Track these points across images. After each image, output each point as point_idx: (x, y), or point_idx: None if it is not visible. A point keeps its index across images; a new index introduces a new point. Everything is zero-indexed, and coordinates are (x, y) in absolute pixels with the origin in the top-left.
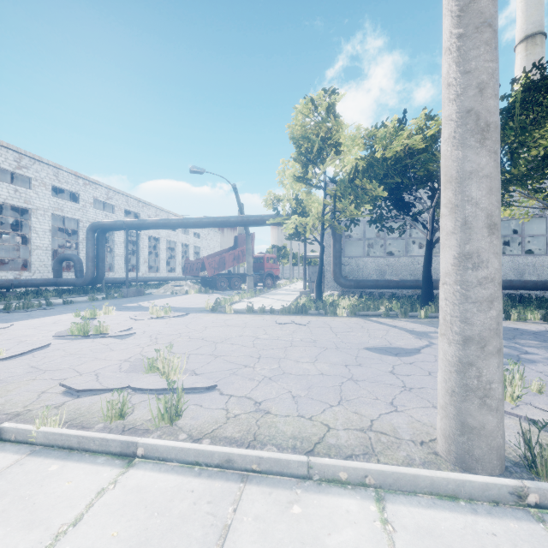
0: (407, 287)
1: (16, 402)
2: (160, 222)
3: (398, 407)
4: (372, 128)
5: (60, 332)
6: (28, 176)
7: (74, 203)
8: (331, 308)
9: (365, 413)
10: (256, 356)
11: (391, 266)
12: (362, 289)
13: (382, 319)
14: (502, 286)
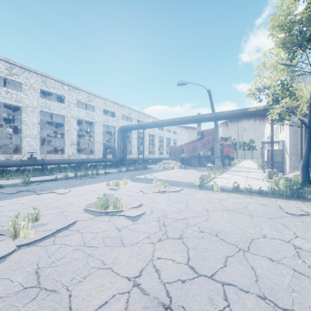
0: None
1: None
2: (157, 122)
3: None
4: None
5: (90, 204)
6: (93, 105)
7: (113, 117)
8: None
9: None
10: None
11: None
12: None
13: None
14: None
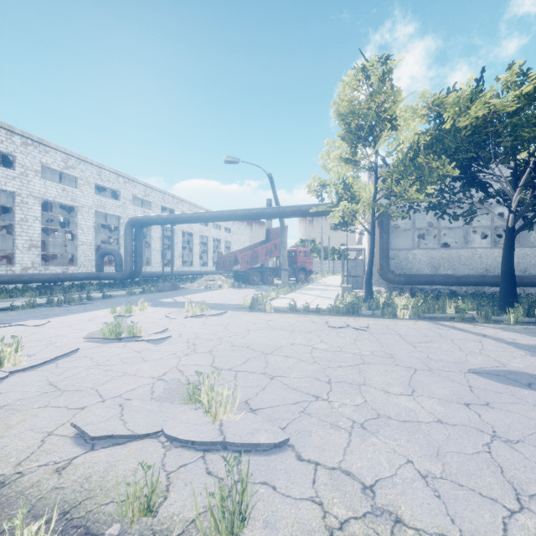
0: (470, 283)
1: (9, 454)
2: (194, 215)
3: None
4: (441, 94)
5: (92, 333)
6: (74, 176)
7: (115, 200)
8: (389, 309)
9: None
10: (324, 379)
11: (447, 259)
12: (411, 285)
13: (458, 324)
14: None
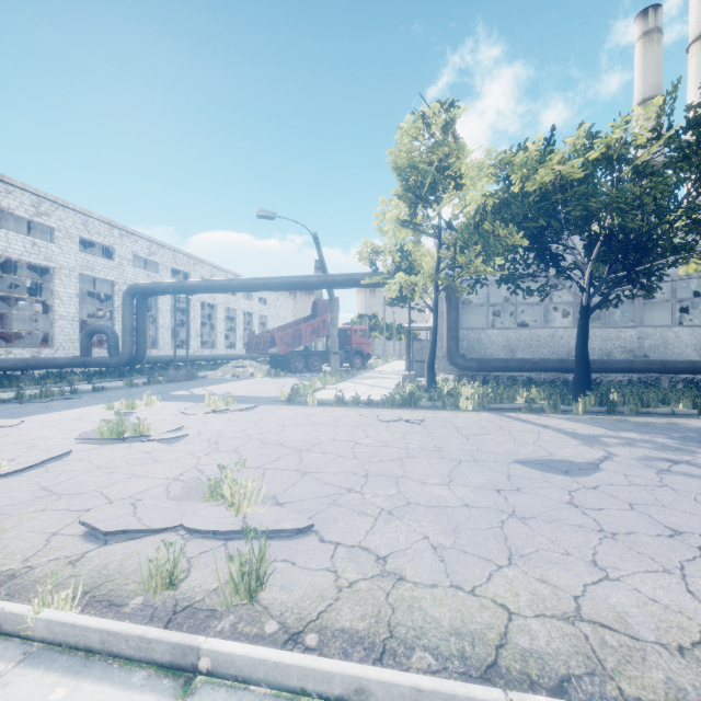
0: (548, 369)
1: (13, 552)
2: (218, 283)
3: (608, 570)
4: (508, 152)
5: (85, 433)
6: (49, 226)
7: (107, 260)
8: (451, 399)
9: (558, 582)
10: (361, 473)
11: (525, 341)
12: (485, 372)
13: (524, 415)
14: (681, 368)
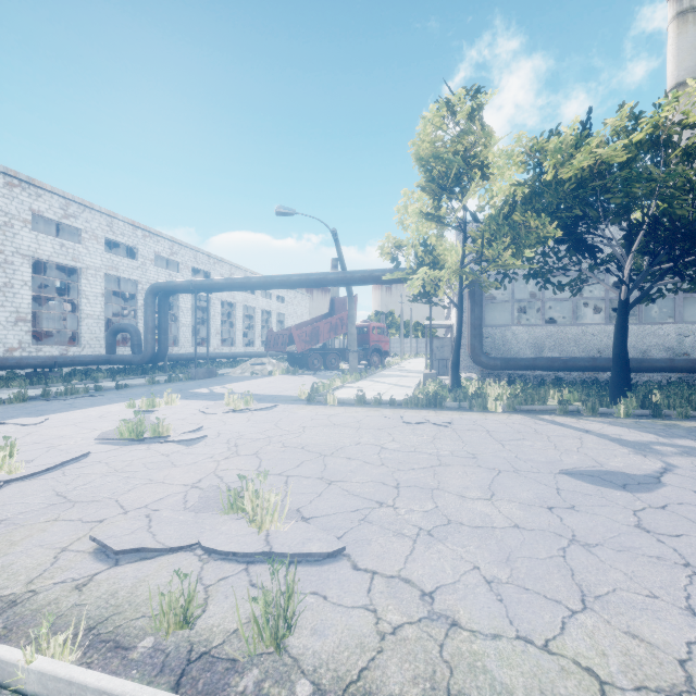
0: (579, 368)
1: (17, 572)
2: (237, 281)
3: None
4: (540, 138)
5: (105, 433)
6: (77, 227)
7: (131, 260)
8: (479, 400)
9: (653, 637)
10: (392, 484)
11: (553, 339)
12: (510, 371)
13: (559, 418)
14: None
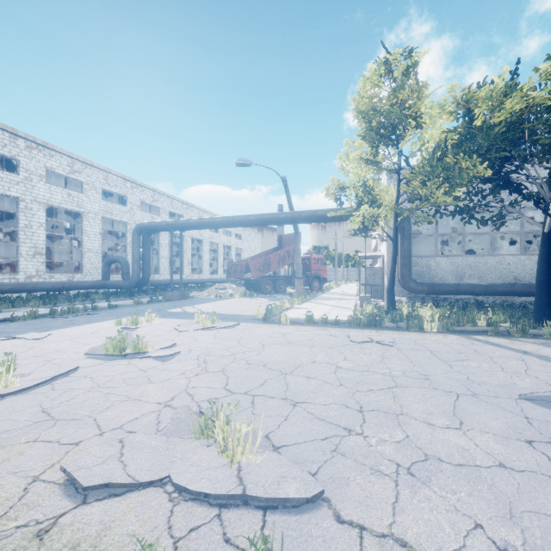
0: (498, 293)
1: None
2: (204, 221)
3: None
4: (472, 88)
5: (94, 348)
6: (80, 181)
7: (122, 206)
8: (415, 321)
9: None
10: (355, 407)
11: (472, 267)
12: (434, 295)
13: (493, 339)
14: None
